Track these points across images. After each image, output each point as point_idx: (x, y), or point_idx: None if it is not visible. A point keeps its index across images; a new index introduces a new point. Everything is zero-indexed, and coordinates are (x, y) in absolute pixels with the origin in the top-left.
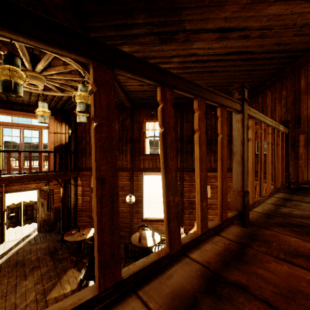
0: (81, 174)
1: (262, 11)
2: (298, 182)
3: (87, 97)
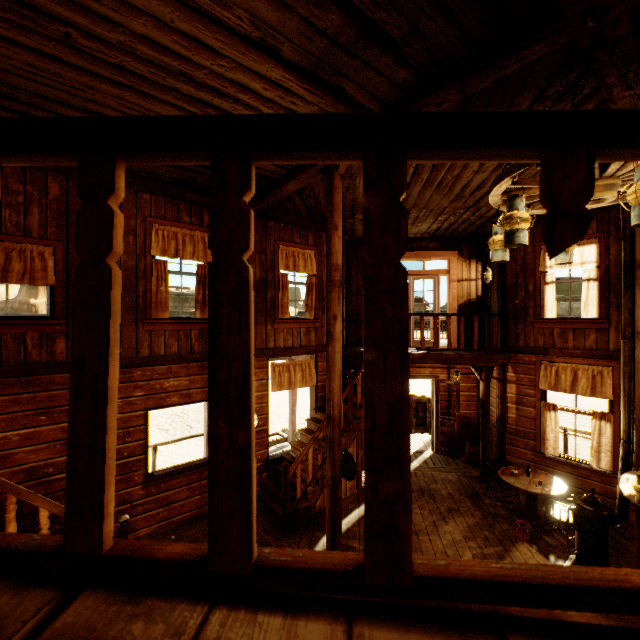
0: (513, 359)
1: None
2: None
3: None
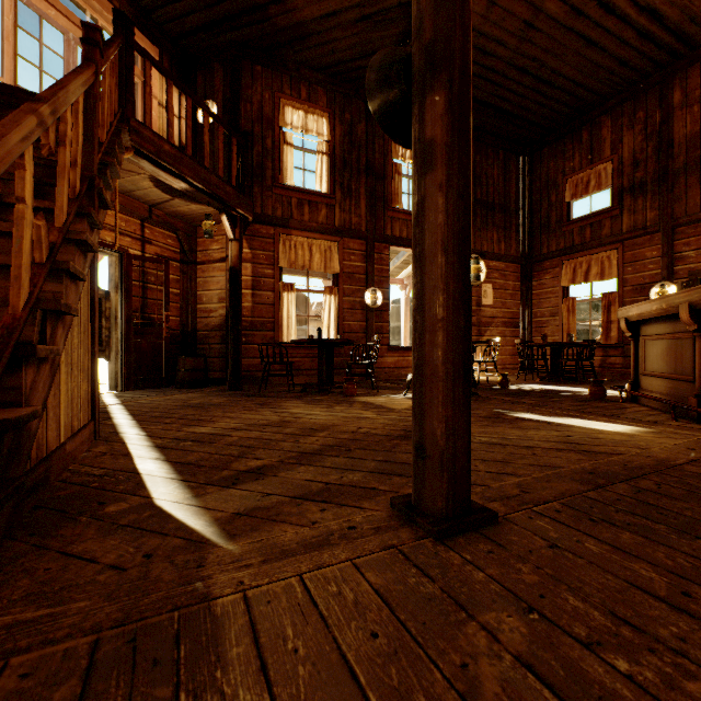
0: (249, 231)
1: None
2: None
3: None
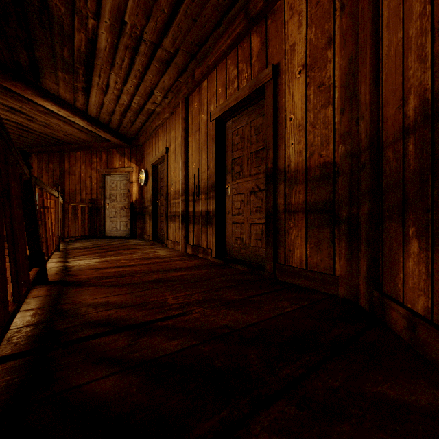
0: None
1: (50, 118)
2: (69, 236)
3: None
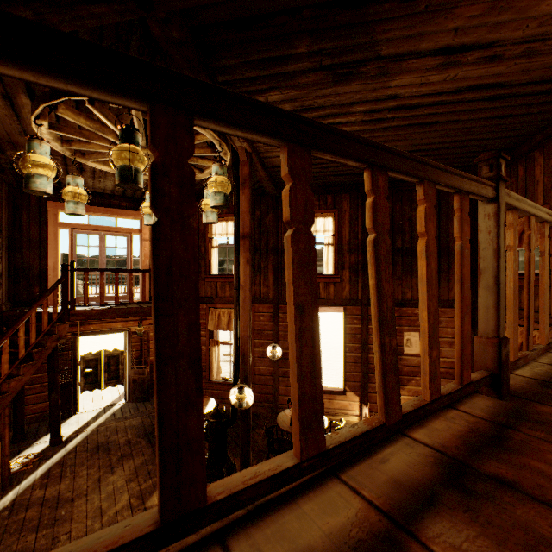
0: None
1: (528, 10)
2: None
3: (226, 184)
